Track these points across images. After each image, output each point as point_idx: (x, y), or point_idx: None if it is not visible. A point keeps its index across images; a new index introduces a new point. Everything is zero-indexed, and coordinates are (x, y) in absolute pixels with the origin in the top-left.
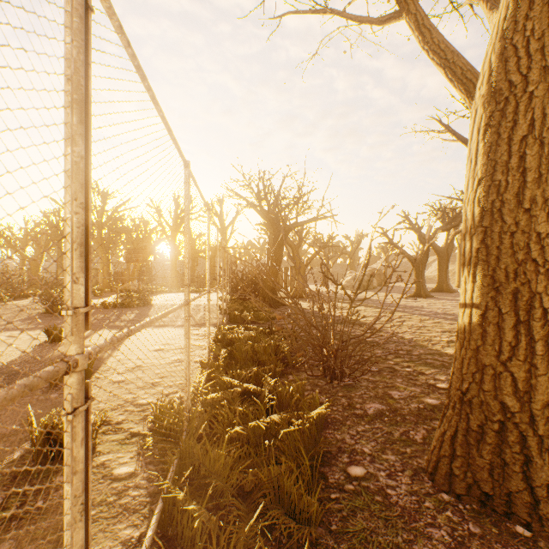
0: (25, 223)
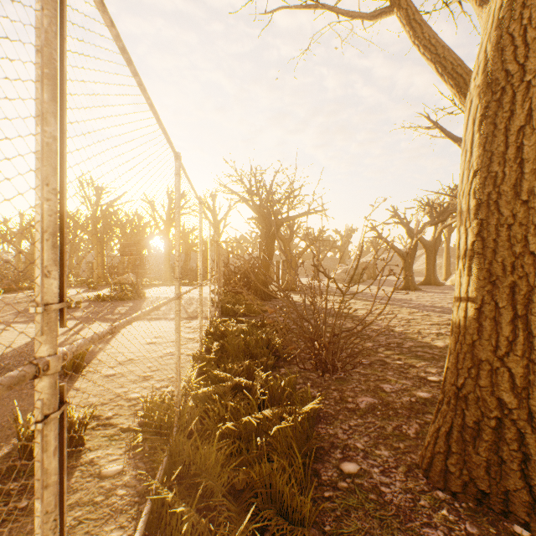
0: (20, 217)
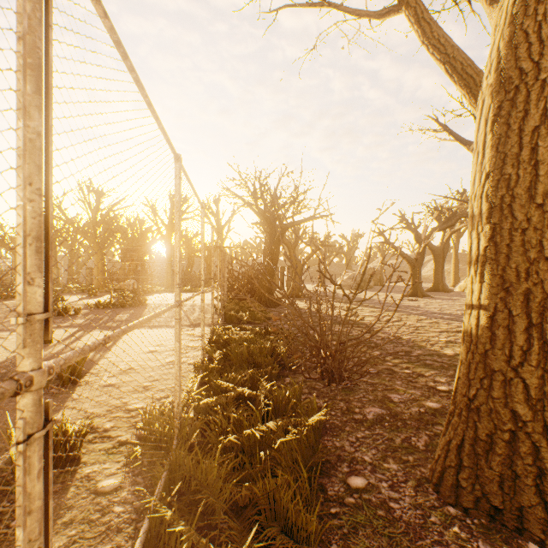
0: None
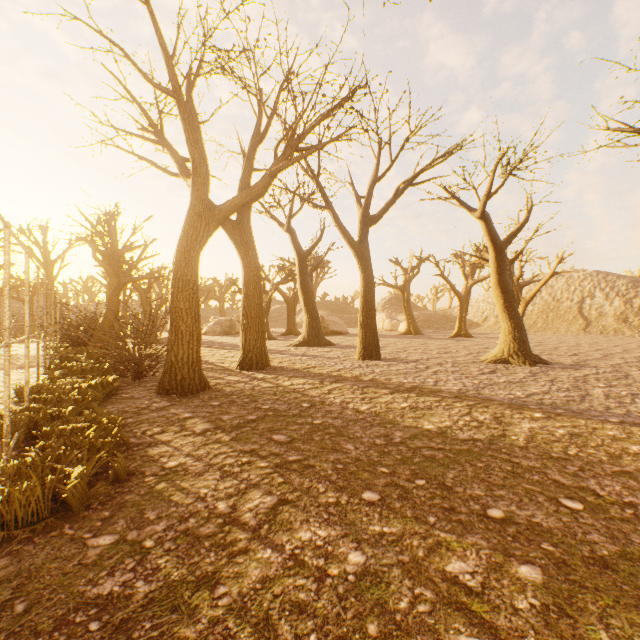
0: None
